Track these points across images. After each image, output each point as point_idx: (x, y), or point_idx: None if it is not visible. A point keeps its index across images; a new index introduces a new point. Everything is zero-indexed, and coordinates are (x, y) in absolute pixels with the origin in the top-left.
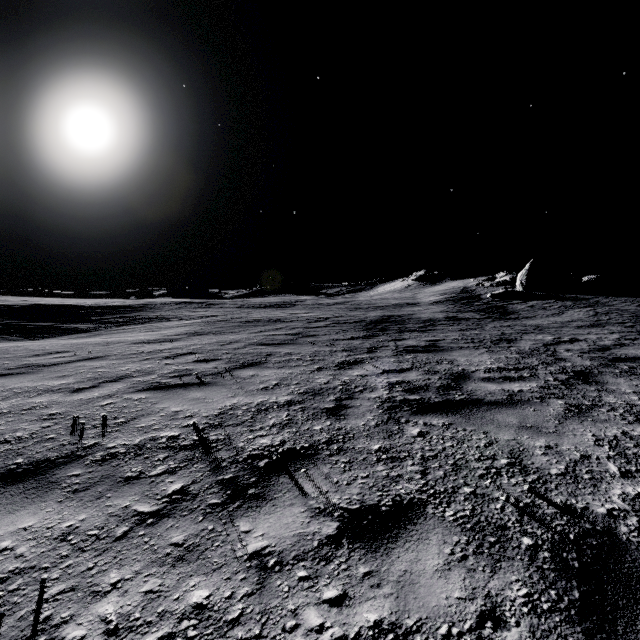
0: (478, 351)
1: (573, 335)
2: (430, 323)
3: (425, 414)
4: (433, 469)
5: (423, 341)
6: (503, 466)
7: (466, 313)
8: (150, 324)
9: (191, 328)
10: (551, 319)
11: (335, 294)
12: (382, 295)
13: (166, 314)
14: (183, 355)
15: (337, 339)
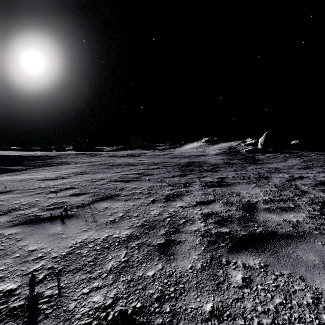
0: (251, 185)
1: (299, 174)
2: (216, 166)
3: (240, 251)
4: None
5: (215, 178)
6: None
7: (234, 160)
8: (57, 166)
9: (79, 169)
10: (281, 164)
11: (162, 149)
12: (187, 150)
13: (68, 160)
14: (64, 190)
15: (164, 177)
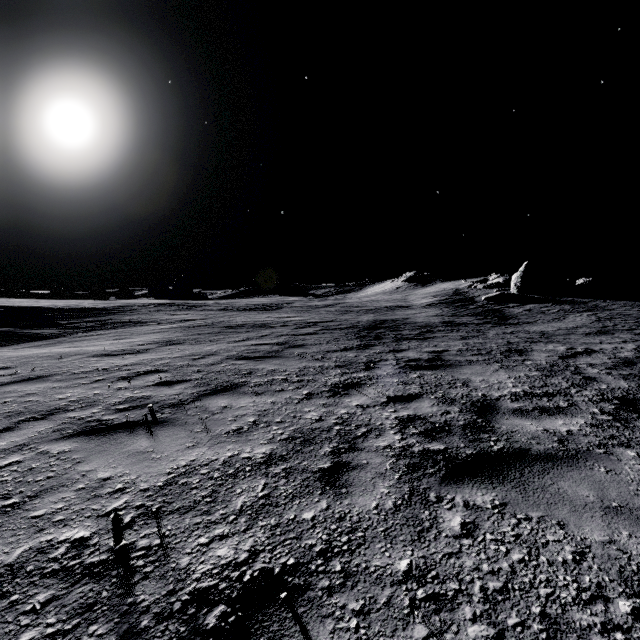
0: (491, 367)
1: (585, 344)
2: (427, 329)
3: (461, 482)
4: (513, 633)
5: (425, 353)
6: (630, 621)
7: (462, 317)
8: (122, 329)
9: (165, 335)
10: (554, 325)
11: (324, 295)
12: (372, 297)
13: (142, 317)
14: (144, 374)
15: (328, 350)
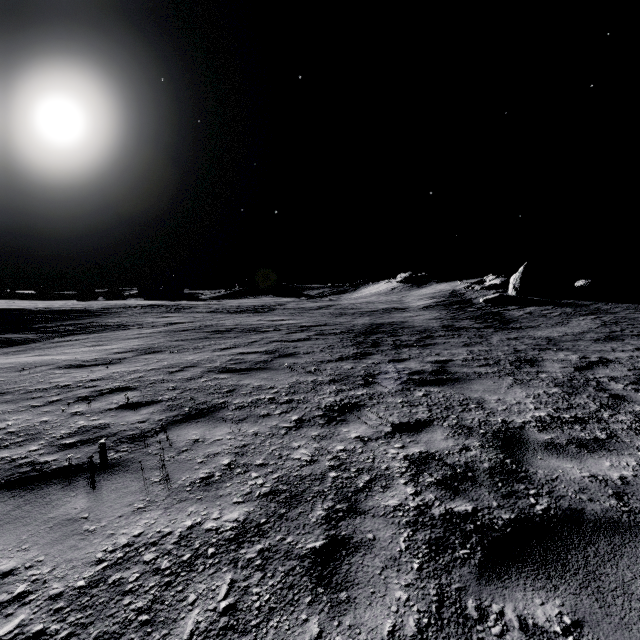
0: (504, 381)
1: (598, 353)
2: (427, 334)
3: (506, 576)
4: None
5: (428, 363)
6: None
7: (462, 321)
8: (103, 334)
9: (147, 341)
10: (559, 330)
11: (317, 296)
12: (367, 298)
13: (126, 320)
14: (109, 393)
15: (322, 360)
